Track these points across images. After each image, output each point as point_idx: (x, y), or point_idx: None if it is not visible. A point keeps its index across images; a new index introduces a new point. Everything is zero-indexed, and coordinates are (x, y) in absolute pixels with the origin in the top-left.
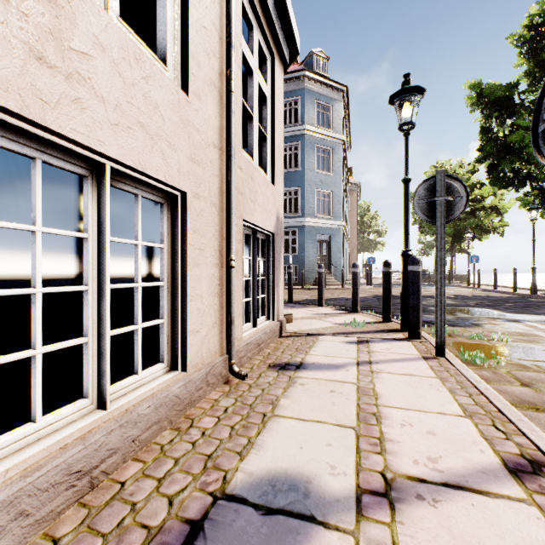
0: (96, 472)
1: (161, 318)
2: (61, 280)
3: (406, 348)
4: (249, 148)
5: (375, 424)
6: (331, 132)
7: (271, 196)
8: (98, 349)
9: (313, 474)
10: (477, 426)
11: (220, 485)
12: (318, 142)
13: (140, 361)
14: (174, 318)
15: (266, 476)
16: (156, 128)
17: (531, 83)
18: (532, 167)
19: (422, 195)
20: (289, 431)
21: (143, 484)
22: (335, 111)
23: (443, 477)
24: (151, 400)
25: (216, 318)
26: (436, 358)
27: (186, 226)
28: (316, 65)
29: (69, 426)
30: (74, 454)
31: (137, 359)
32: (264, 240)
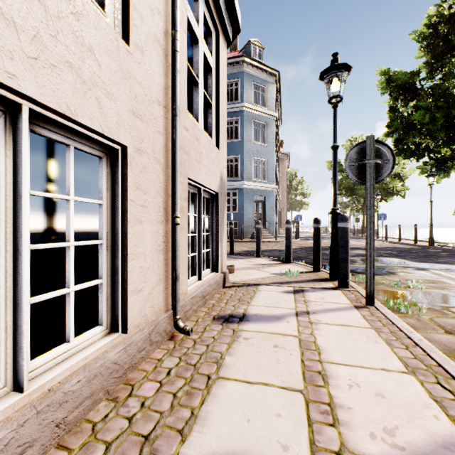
0: None
1: (99, 279)
2: None
3: (338, 297)
4: (194, 112)
5: (322, 385)
6: (266, 109)
7: (215, 158)
8: (13, 321)
9: None
10: (423, 384)
11: None
12: (255, 118)
13: (72, 327)
14: (115, 278)
15: None
16: (89, 72)
17: (430, 71)
18: (430, 141)
19: (353, 158)
20: (235, 398)
21: None
22: (269, 91)
23: None
24: (82, 373)
25: (161, 275)
26: (366, 306)
27: (126, 182)
28: (253, 52)
29: None
30: None
31: (69, 326)
32: (209, 199)
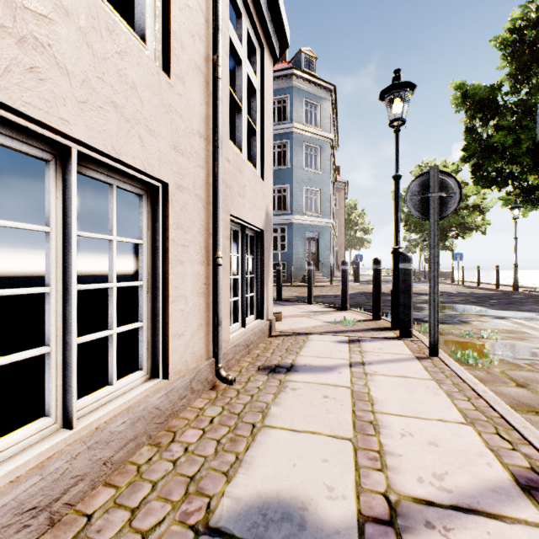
0: (57, 505)
1: (140, 321)
2: (43, 278)
3: (398, 348)
4: (237, 141)
5: (373, 434)
6: (319, 130)
7: (260, 191)
8: (63, 359)
9: (309, 498)
10: (480, 434)
11: (203, 516)
12: (307, 140)
13: (114, 370)
14: (155, 321)
15: (255, 502)
16: (132, 110)
17: (514, 85)
18: (514, 167)
19: (415, 191)
20: (281, 444)
21: (113, 517)
22: (323, 109)
23: (452, 498)
24: (126, 415)
25: (202, 320)
26: (429, 358)
27: (167, 221)
28: (304, 63)
29: (25, 451)
30: (28, 488)
31: (111, 368)
32: (253, 237)
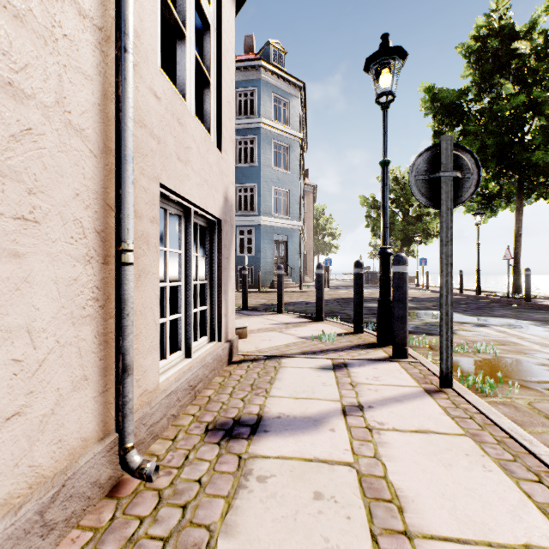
0: None
1: None
2: None
3: (398, 375)
4: (178, 83)
5: None
6: (289, 128)
7: (215, 164)
8: None
9: None
10: None
11: None
12: (276, 138)
13: None
14: None
15: None
16: None
17: (477, 92)
18: None
19: (422, 170)
20: None
21: None
22: (292, 107)
23: None
24: None
25: (87, 368)
26: (442, 390)
27: None
28: (273, 56)
29: None
30: None
31: None
32: (206, 228)
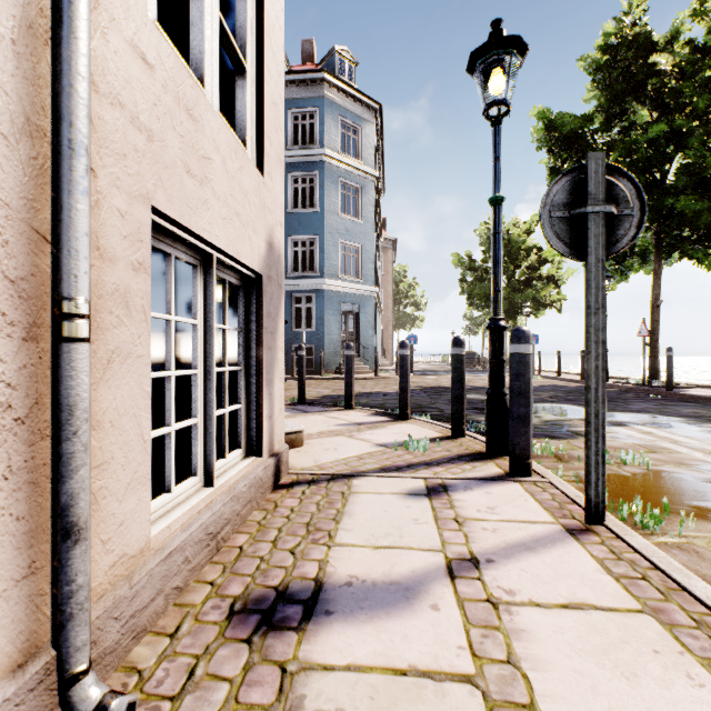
0: None
1: None
2: None
3: (522, 503)
4: (192, 58)
5: None
6: (360, 163)
7: (253, 192)
8: None
9: None
10: None
11: None
12: (343, 175)
13: None
14: None
15: None
16: None
17: (605, 120)
18: None
19: (560, 202)
20: None
21: None
22: (365, 135)
23: None
24: None
25: None
26: (590, 529)
27: None
28: (340, 68)
29: None
30: None
31: None
32: (239, 288)
